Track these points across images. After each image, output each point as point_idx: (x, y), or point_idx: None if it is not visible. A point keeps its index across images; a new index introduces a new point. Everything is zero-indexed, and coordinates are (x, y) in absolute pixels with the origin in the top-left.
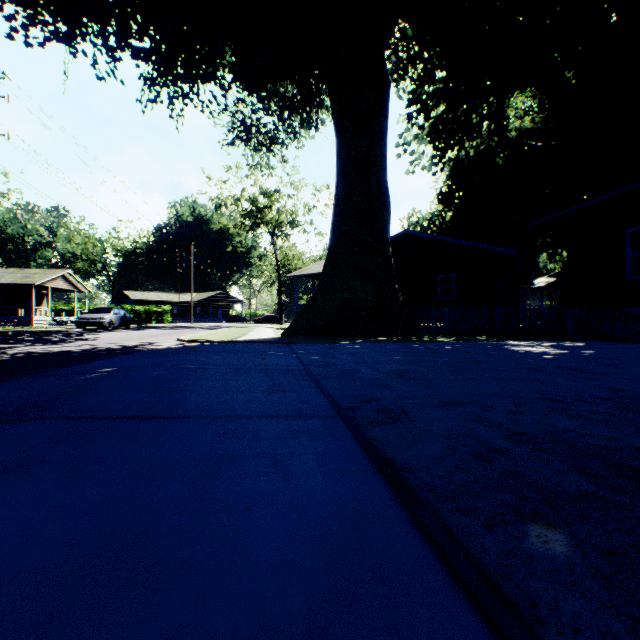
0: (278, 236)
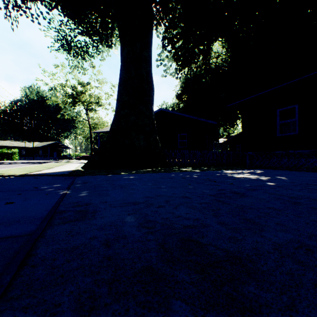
0: (90, 110)
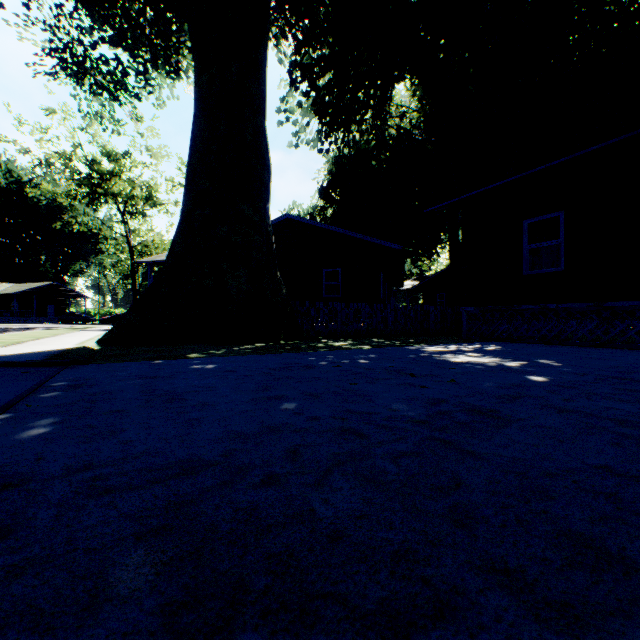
0: (133, 215)
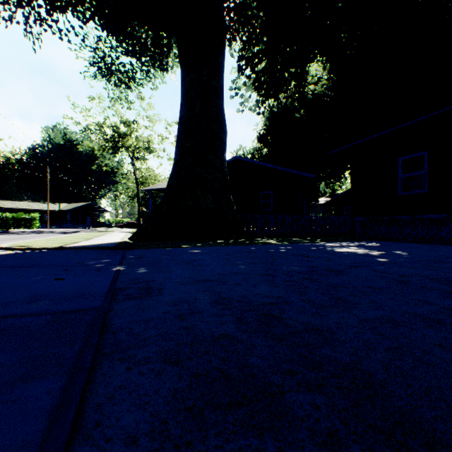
0: (137, 159)
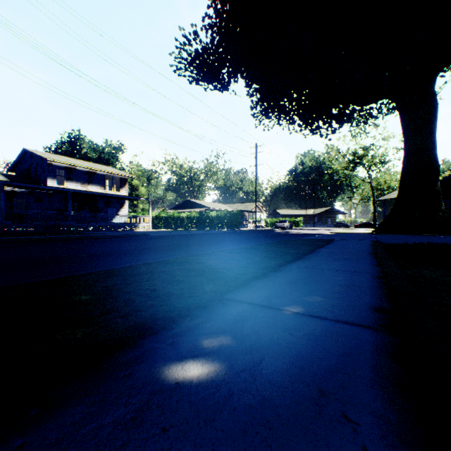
0: (372, 170)
